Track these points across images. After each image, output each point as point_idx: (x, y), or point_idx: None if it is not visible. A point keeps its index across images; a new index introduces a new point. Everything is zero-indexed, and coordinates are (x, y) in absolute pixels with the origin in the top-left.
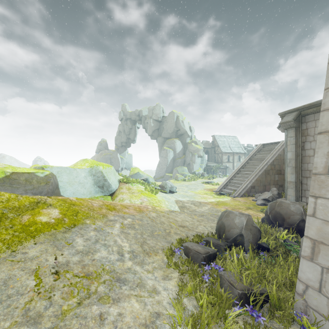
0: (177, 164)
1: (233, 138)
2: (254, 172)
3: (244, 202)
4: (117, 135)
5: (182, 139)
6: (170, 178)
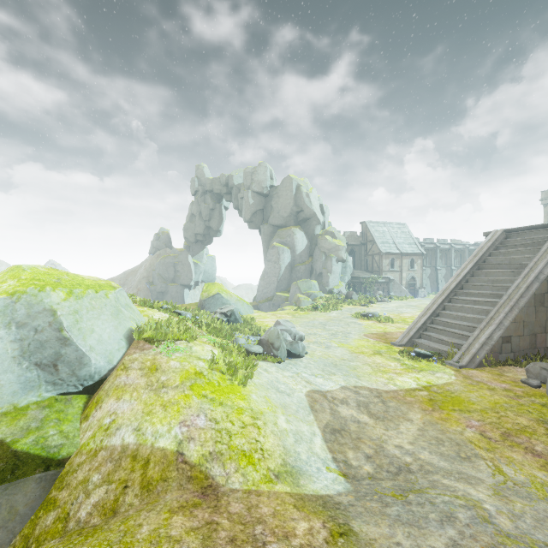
0: (297, 275)
1: (399, 227)
2: (505, 300)
3: (506, 391)
4: (187, 222)
5: (306, 227)
6: (286, 303)
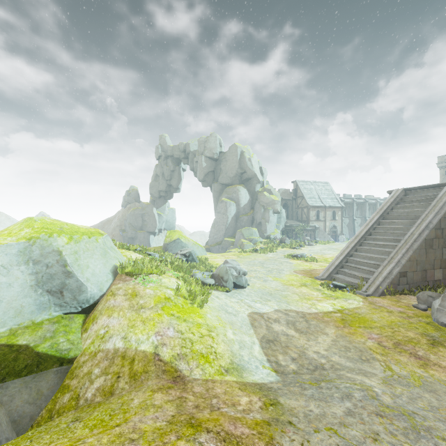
0: (241, 224)
1: (323, 185)
2: (402, 244)
3: (400, 313)
4: (153, 181)
5: (249, 185)
6: (232, 246)
